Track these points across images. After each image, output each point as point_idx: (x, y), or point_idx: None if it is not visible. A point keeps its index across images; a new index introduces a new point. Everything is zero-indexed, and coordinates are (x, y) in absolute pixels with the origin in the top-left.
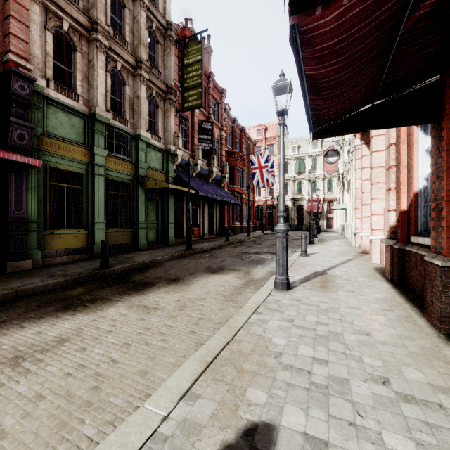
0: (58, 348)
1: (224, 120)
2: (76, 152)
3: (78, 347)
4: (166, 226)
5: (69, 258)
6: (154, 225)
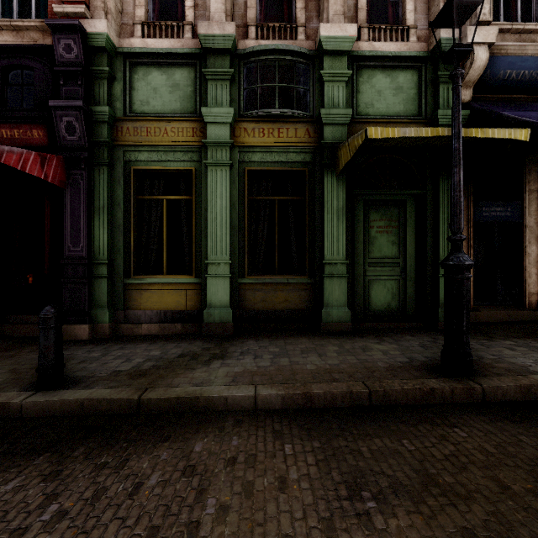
0: None
1: None
2: (177, 133)
3: None
4: (433, 272)
5: (162, 328)
6: (390, 268)
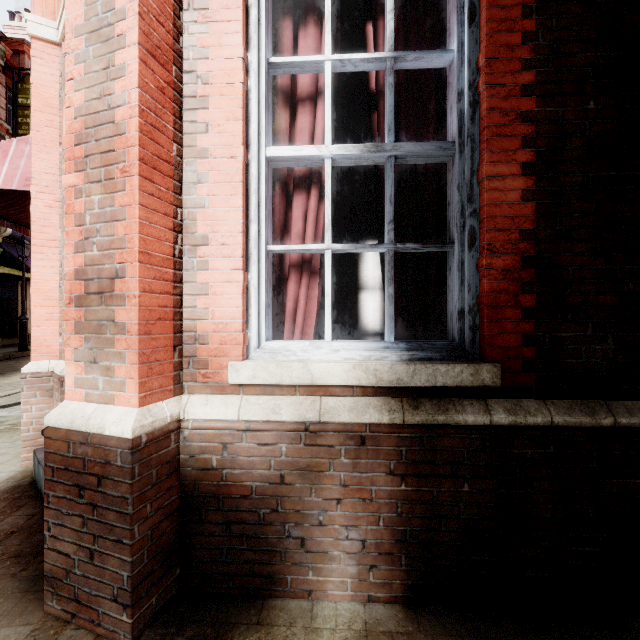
0: None
1: None
2: None
3: None
4: None
5: None
6: None
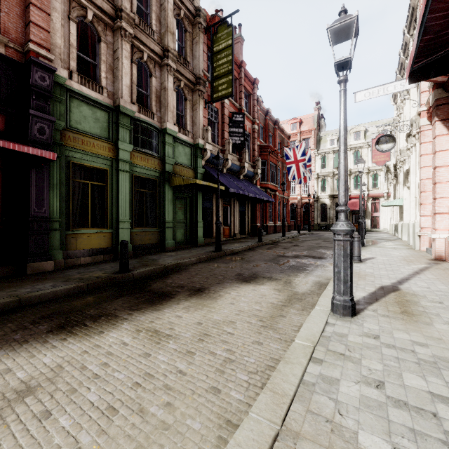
0: (13, 408)
1: (256, 112)
2: (100, 148)
3: (40, 409)
4: (195, 226)
5: (92, 259)
6: (182, 224)
